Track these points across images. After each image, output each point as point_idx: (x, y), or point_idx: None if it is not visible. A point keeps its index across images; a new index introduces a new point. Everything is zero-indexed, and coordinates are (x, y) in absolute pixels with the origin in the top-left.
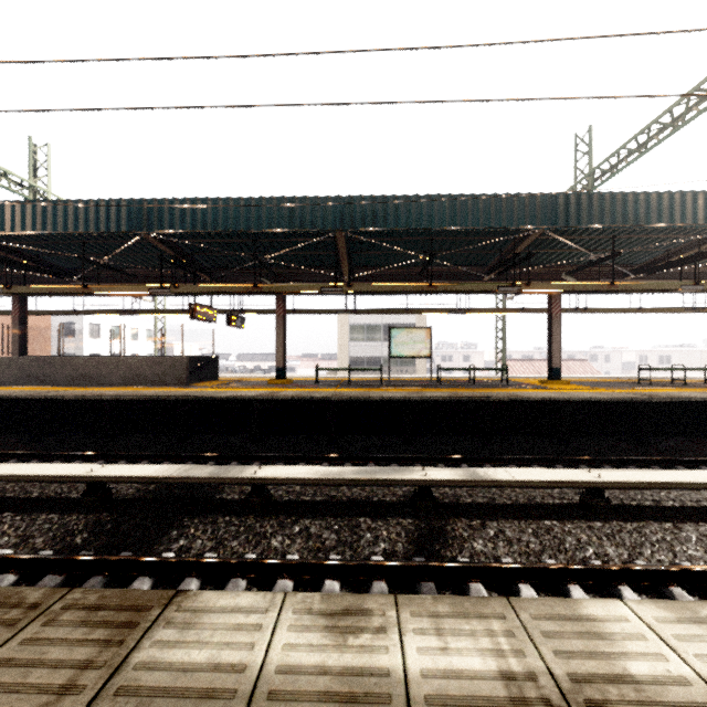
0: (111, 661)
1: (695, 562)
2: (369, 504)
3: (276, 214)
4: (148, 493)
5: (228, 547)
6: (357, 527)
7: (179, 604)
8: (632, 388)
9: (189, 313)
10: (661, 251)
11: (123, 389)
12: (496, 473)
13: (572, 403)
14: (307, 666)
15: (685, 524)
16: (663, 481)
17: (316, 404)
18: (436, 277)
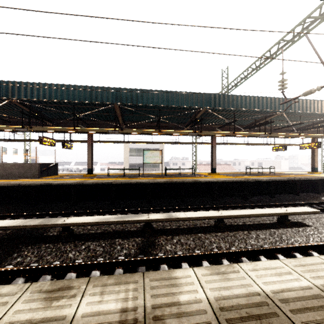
0: None
1: (253, 246)
2: (123, 232)
3: (83, 94)
4: (5, 235)
5: (44, 259)
6: (114, 244)
7: None
8: (242, 176)
9: (39, 141)
10: (253, 120)
11: (0, 180)
12: (180, 214)
13: (218, 183)
14: (22, 321)
15: (252, 231)
16: (245, 214)
17: (105, 186)
18: (164, 127)
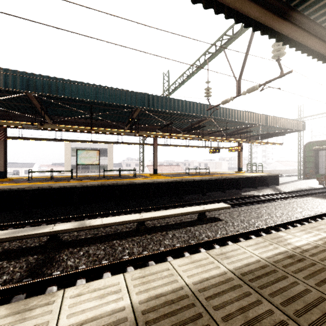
0: None
1: (166, 247)
2: (16, 251)
3: None
4: None
5: None
6: None
7: None
8: (181, 176)
9: None
10: (190, 124)
11: None
12: (96, 221)
13: (154, 184)
14: None
15: (171, 231)
16: (165, 214)
17: (15, 193)
18: (102, 126)
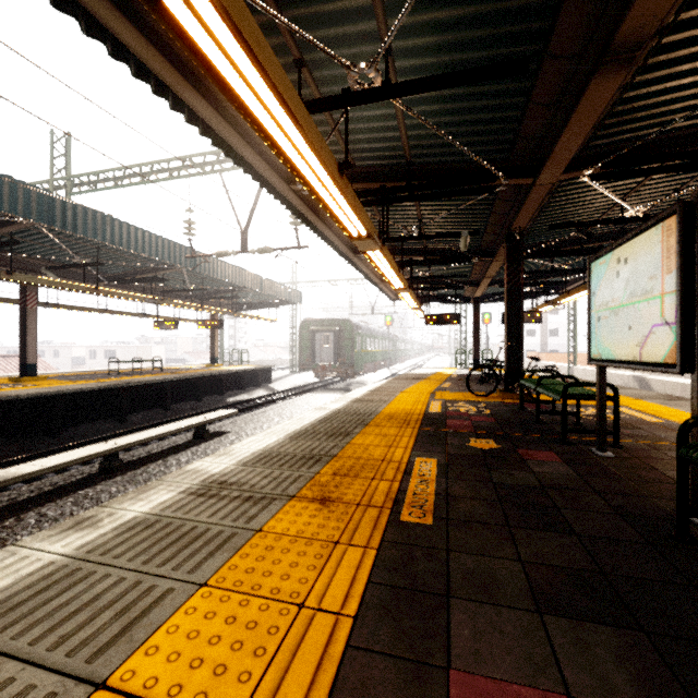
0: None
1: None
2: None
3: None
4: None
5: None
6: None
7: None
8: (108, 378)
9: None
10: (129, 268)
11: None
12: (22, 469)
13: (64, 396)
14: (92, 540)
15: (168, 458)
16: (155, 434)
17: None
18: None
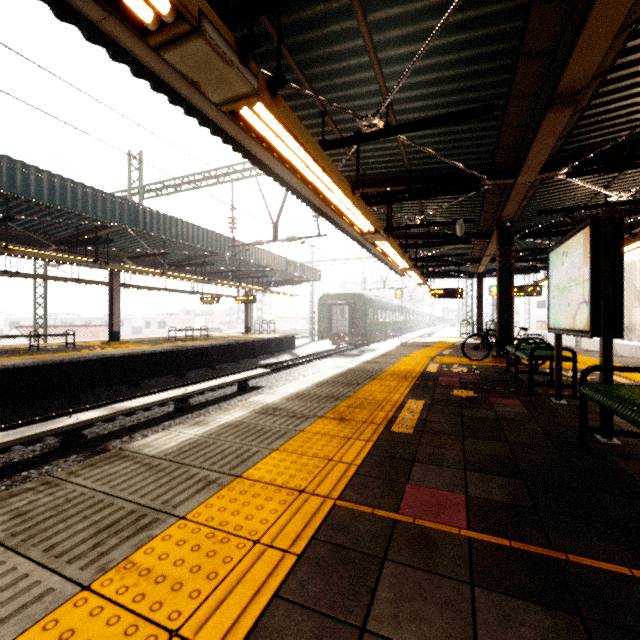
0: (144, 458)
1: None
2: (15, 464)
3: None
4: None
5: None
6: (28, 478)
7: (131, 448)
8: (169, 343)
9: None
10: (185, 255)
11: None
12: (129, 404)
13: (143, 356)
14: (208, 430)
15: (221, 403)
16: (212, 385)
17: None
18: None
